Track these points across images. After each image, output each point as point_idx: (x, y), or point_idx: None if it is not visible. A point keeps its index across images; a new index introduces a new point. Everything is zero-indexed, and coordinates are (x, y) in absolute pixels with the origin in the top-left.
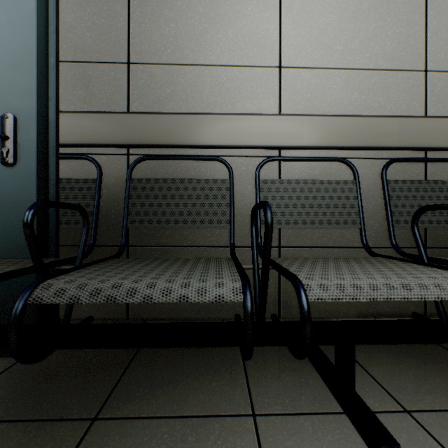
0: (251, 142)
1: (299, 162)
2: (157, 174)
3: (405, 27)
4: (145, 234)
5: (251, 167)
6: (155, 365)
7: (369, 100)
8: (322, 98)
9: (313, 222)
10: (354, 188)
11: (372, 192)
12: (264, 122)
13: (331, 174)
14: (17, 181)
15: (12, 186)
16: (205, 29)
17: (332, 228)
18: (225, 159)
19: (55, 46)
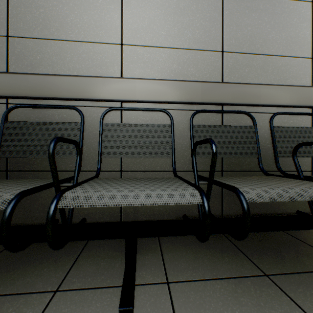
0: (98, 96)
1: (136, 112)
2: (30, 118)
3: (209, 21)
4: (20, 162)
5: (101, 114)
6: (11, 258)
7: (185, 70)
8: (152, 67)
9: (139, 153)
10: (170, 130)
11: (186, 133)
12: (107, 83)
13: (158, 120)
14: None
15: None
16: (67, 15)
17: (158, 158)
18: (78, 108)
19: None
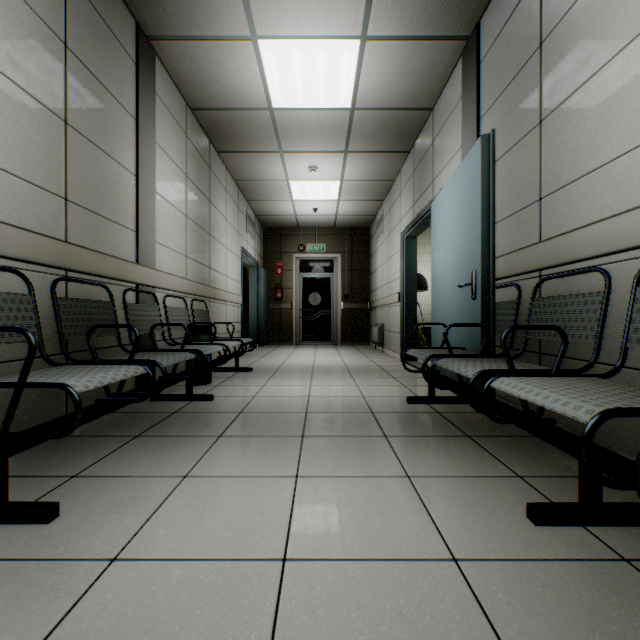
0: (632, 242)
1: None
2: (557, 290)
3: None
4: (549, 344)
5: None
6: (522, 443)
7: None
8: None
9: None
10: None
11: None
12: None
13: None
14: (475, 308)
15: (474, 311)
16: (595, 131)
17: None
18: (602, 269)
19: (491, 220)
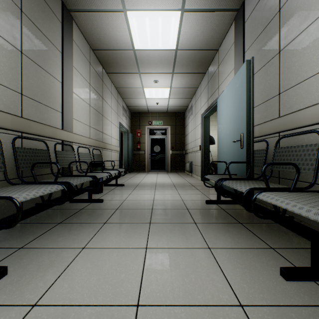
0: None
1: None
2: (289, 143)
3: None
4: (285, 173)
5: None
6: (271, 227)
7: None
8: None
9: None
10: None
11: None
12: None
13: None
14: (243, 153)
15: (242, 154)
16: (312, 55)
17: None
18: (318, 131)
19: (251, 105)
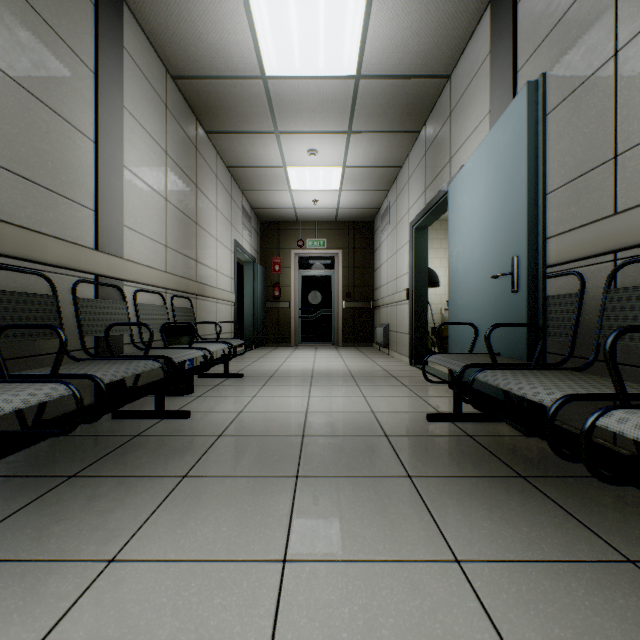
0: None
1: None
2: None
3: None
4: (632, 352)
5: None
6: (602, 490)
7: None
8: None
9: None
10: None
11: None
12: None
13: None
14: (518, 303)
15: (516, 307)
16: None
17: None
18: None
19: (541, 190)
